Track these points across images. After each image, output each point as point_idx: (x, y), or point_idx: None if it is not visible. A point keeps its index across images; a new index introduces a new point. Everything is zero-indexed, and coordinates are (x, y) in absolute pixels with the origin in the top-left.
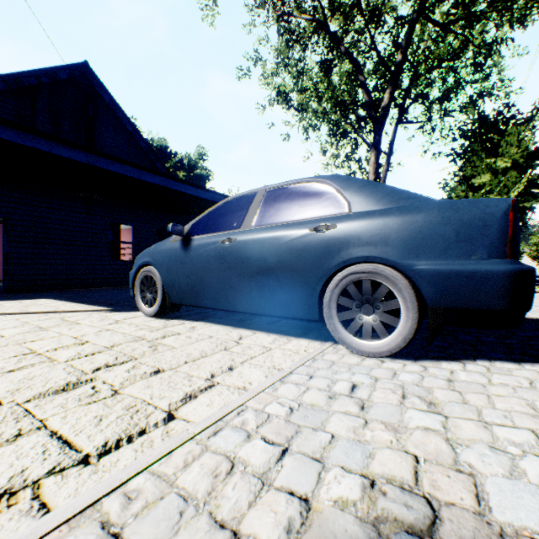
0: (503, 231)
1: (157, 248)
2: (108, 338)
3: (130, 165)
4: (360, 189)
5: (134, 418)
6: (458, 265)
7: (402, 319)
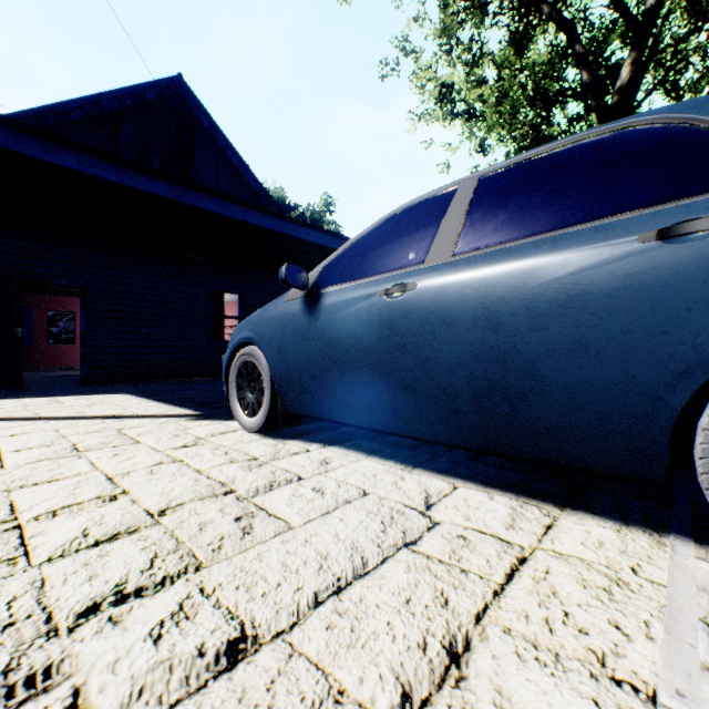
0: None
1: (263, 315)
2: (166, 483)
3: (230, 201)
4: None
5: None
6: None
7: None
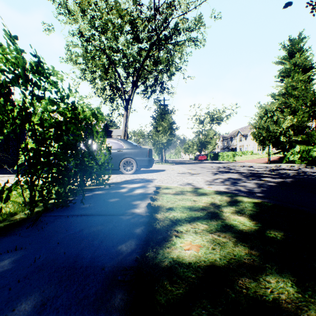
0: (147, 153)
1: None
2: None
3: None
4: (127, 143)
5: None
6: (142, 158)
7: (134, 167)
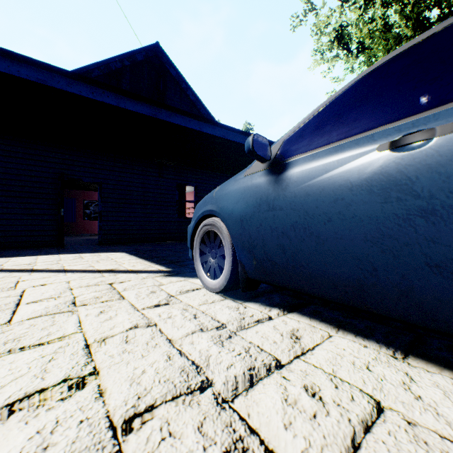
0: None
1: (224, 189)
2: (138, 359)
3: (190, 116)
4: None
5: None
6: None
7: None
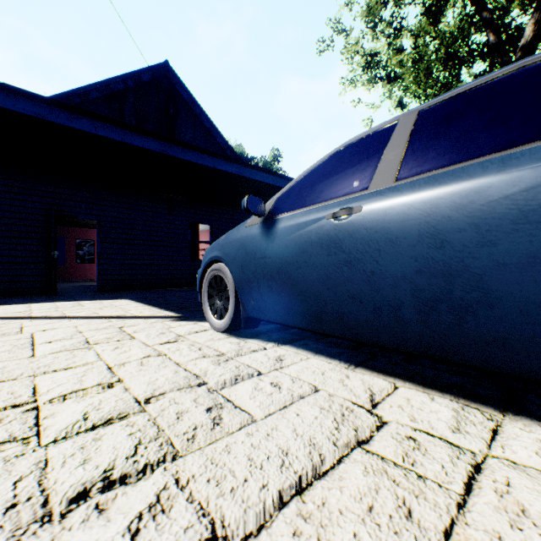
0: None
1: (228, 238)
2: (152, 373)
3: (203, 152)
4: None
5: None
6: None
7: None
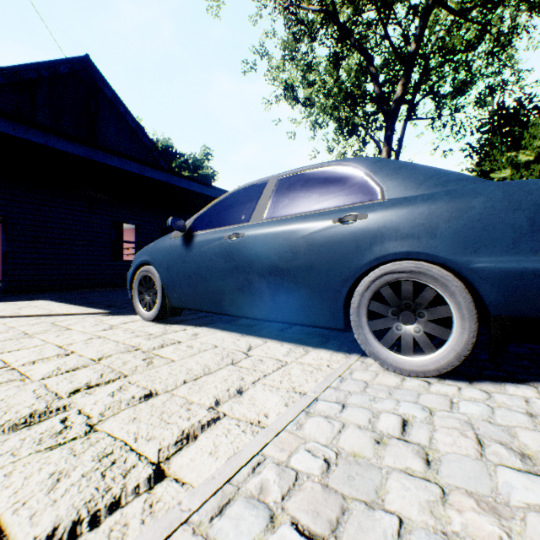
0: None
1: (157, 246)
2: (97, 347)
3: (130, 159)
4: (395, 171)
5: (107, 476)
6: (534, 262)
7: (455, 331)
